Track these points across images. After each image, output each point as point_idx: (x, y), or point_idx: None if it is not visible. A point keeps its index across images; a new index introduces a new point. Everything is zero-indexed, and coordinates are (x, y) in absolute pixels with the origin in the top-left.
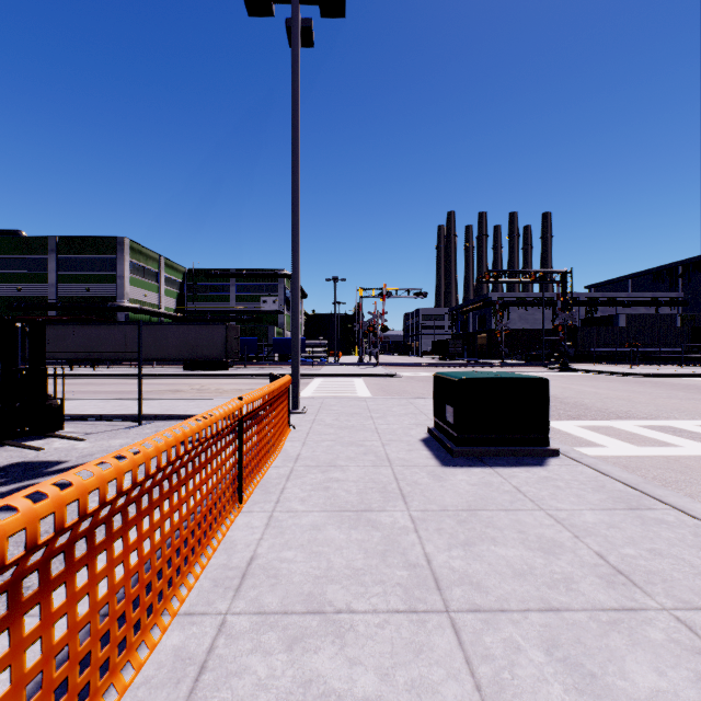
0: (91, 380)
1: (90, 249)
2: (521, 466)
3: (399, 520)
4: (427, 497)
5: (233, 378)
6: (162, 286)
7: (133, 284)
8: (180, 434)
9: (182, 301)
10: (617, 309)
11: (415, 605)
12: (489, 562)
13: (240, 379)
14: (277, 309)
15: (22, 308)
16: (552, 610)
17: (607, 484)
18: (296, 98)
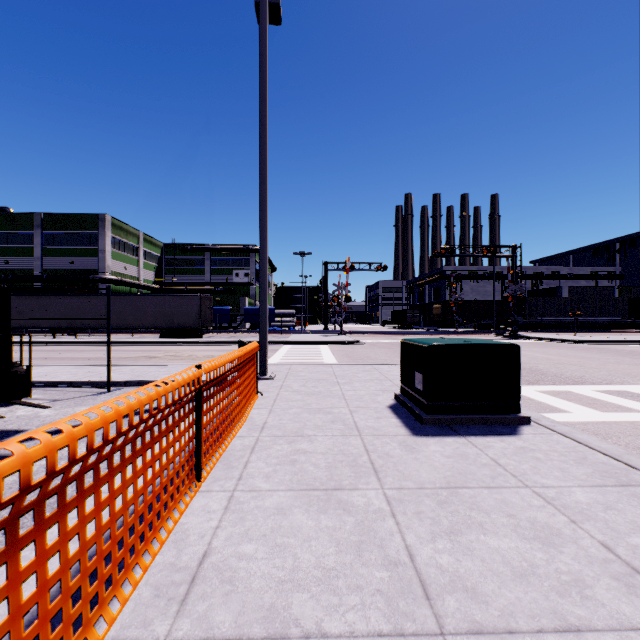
0: (71, 347)
1: (73, 225)
2: (495, 434)
3: (373, 501)
4: (401, 472)
5: (207, 345)
6: (142, 260)
7: (114, 257)
8: (110, 412)
9: (160, 274)
10: (560, 282)
11: (402, 623)
12: (481, 557)
13: (213, 346)
14: (249, 281)
15: (9, 280)
16: (572, 631)
17: (588, 455)
18: (264, 70)
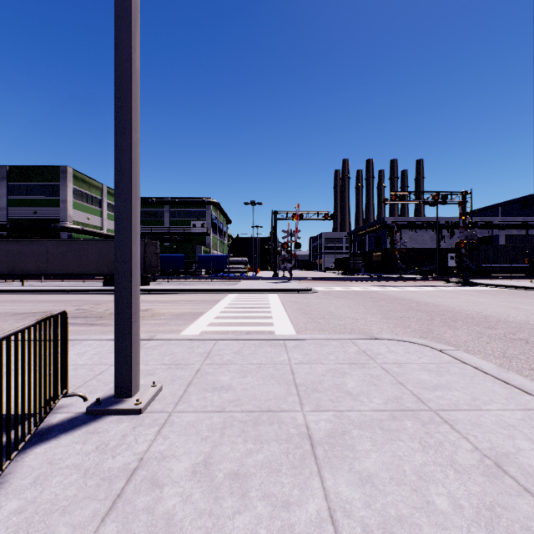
0: None
1: (37, 176)
2: None
3: None
4: None
5: (145, 293)
6: (105, 211)
7: (76, 208)
8: None
9: None
10: (493, 231)
11: None
12: None
13: (150, 295)
14: (205, 231)
15: None
16: None
17: None
18: None
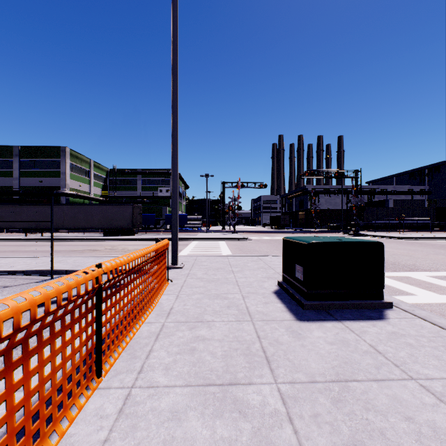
0: (36, 243)
1: (42, 154)
2: (366, 319)
3: (268, 400)
4: (292, 362)
5: (137, 241)
6: (92, 180)
7: (71, 178)
8: None
9: (105, 190)
10: (387, 196)
11: None
12: None
13: (141, 242)
14: (169, 195)
15: None
16: None
17: None
18: (175, 29)
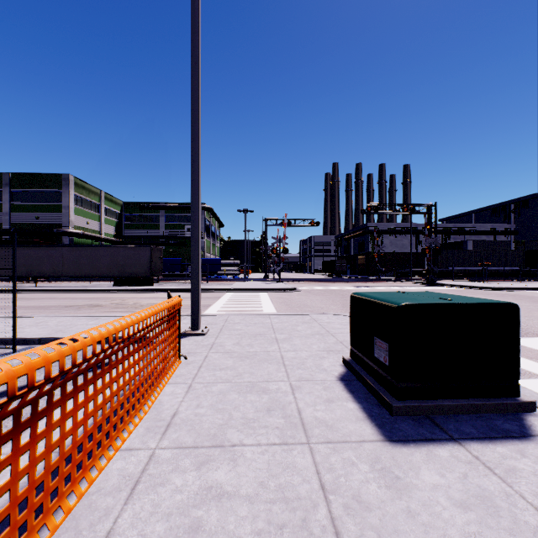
0: (25, 295)
1: (39, 183)
2: (502, 437)
3: None
4: None
5: (155, 292)
6: (103, 216)
7: (76, 213)
8: None
9: (120, 229)
10: (465, 236)
11: None
12: None
13: (160, 293)
14: None
15: None
16: None
17: None
18: None
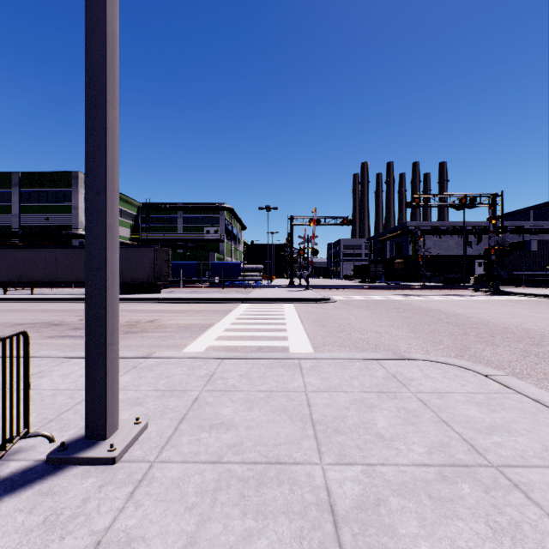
0: None
1: (49, 183)
2: None
3: None
4: None
5: (154, 302)
6: None
7: None
8: None
9: (136, 231)
10: (524, 236)
11: None
12: None
13: (159, 304)
14: (218, 238)
15: None
16: None
17: None
18: None
